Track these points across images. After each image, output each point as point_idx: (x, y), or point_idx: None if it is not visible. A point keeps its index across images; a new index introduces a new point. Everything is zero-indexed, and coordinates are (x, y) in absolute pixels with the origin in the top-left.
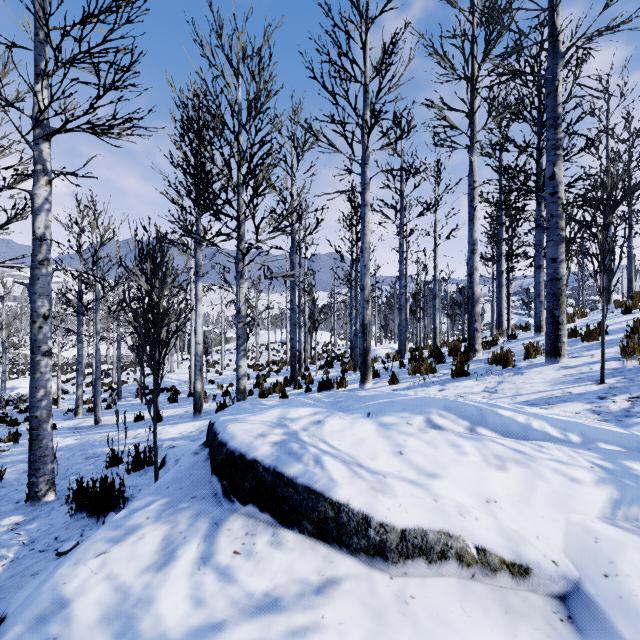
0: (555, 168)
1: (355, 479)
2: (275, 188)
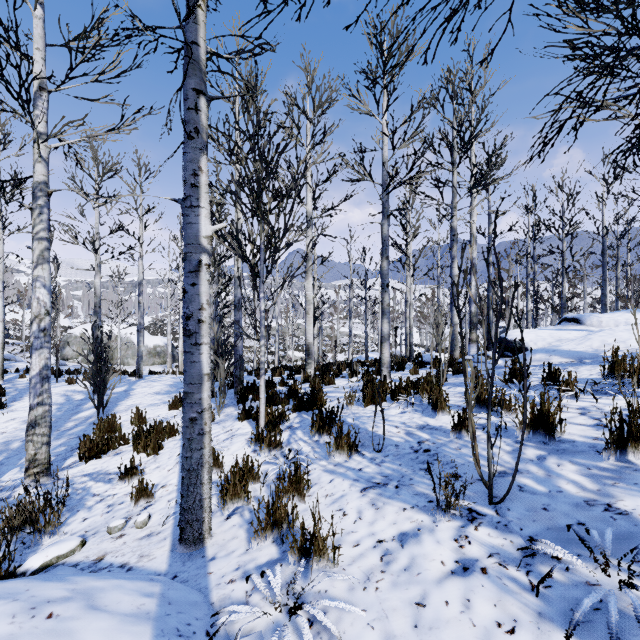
0: None
1: (596, 317)
2: (587, 213)
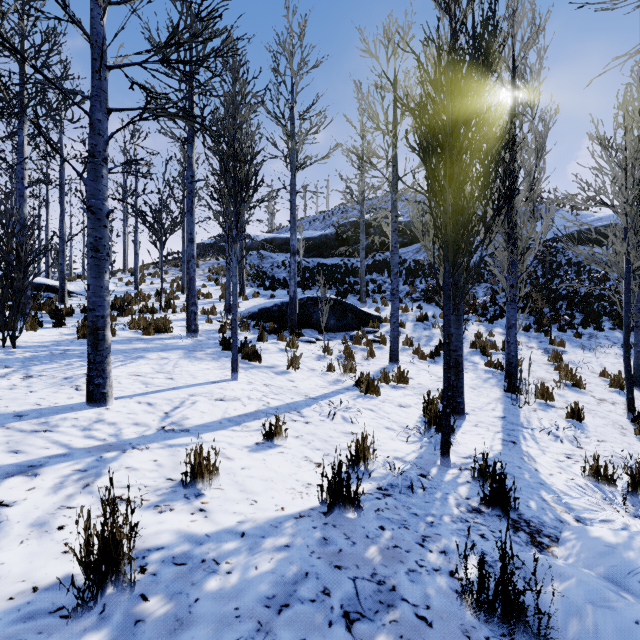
0: (48, 232)
1: None
2: None
